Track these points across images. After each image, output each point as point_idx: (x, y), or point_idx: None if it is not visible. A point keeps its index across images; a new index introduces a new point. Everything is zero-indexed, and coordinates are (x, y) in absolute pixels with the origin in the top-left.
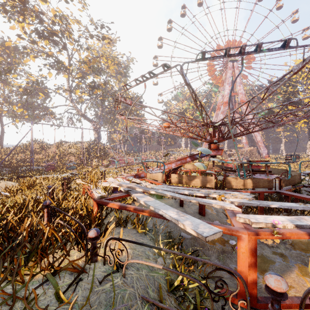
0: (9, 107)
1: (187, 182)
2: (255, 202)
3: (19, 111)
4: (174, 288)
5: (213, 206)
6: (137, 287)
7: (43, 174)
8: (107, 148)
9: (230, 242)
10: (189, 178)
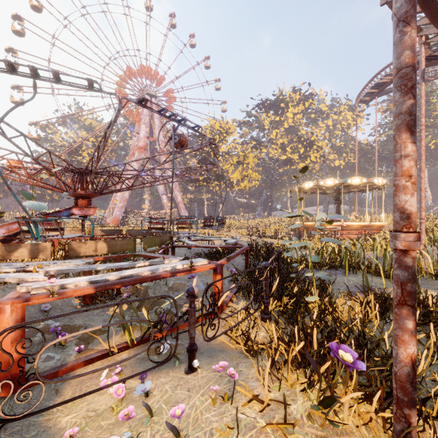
0: None
1: (4, 256)
2: (83, 267)
3: None
4: None
5: (7, 280)
6: None
7: None
8: None
9: (52, 326)
10: (9, 248)
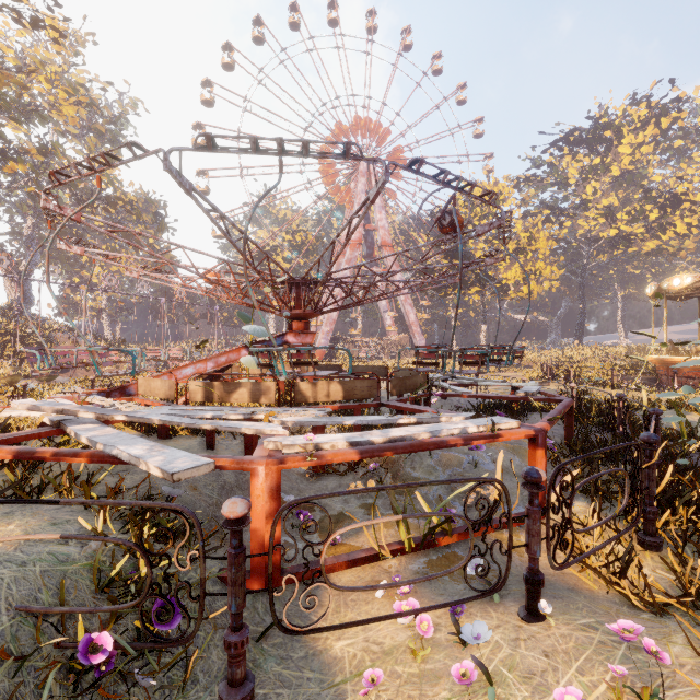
0: None
1: (222, 397)
2: (325, 419)
3: None
4: (109, 583)
5: (243, 431)
6: (8, 595)
7: None
8: (54, 331)
9: (286, 499)
10: (227, 388)
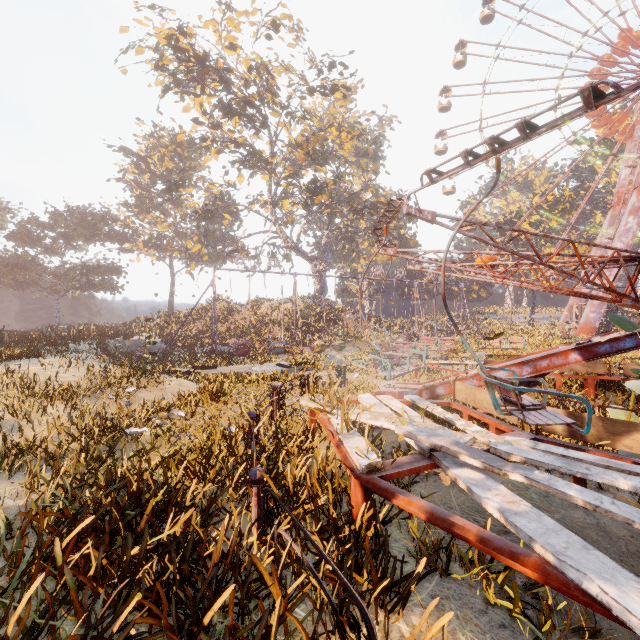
0: (182, 243)
1: (600, 438)
2: None
3: (196, 249)
4: None
5: None
6: None
7: (232, 364)
8: (340, 311)
9: None
10: (610, 427)
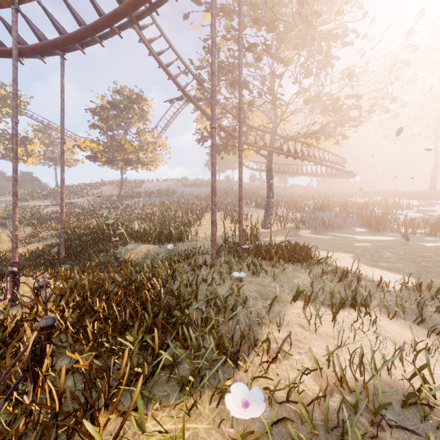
0: None
1: None
2: None
3: None
4: None
5: None
6: None
7: None
8: None
9: None
10: None
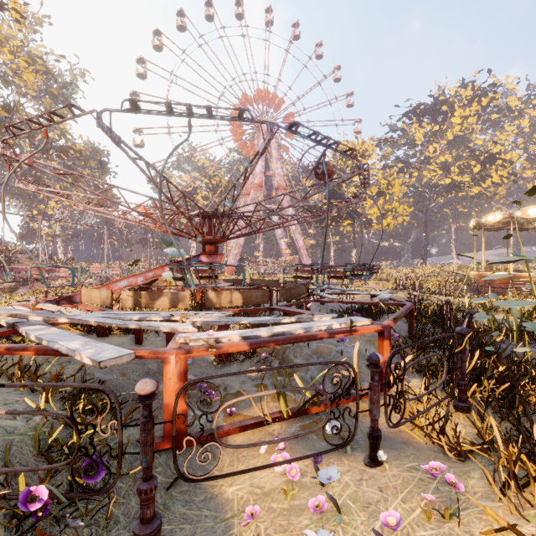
0: None
1: (148, 304)
2: (226, 320)
3: None
4: (48, 449)
5: (162, 329)
6: None
7: None
8: (16, 252)
9: None
10: (152, 297)
